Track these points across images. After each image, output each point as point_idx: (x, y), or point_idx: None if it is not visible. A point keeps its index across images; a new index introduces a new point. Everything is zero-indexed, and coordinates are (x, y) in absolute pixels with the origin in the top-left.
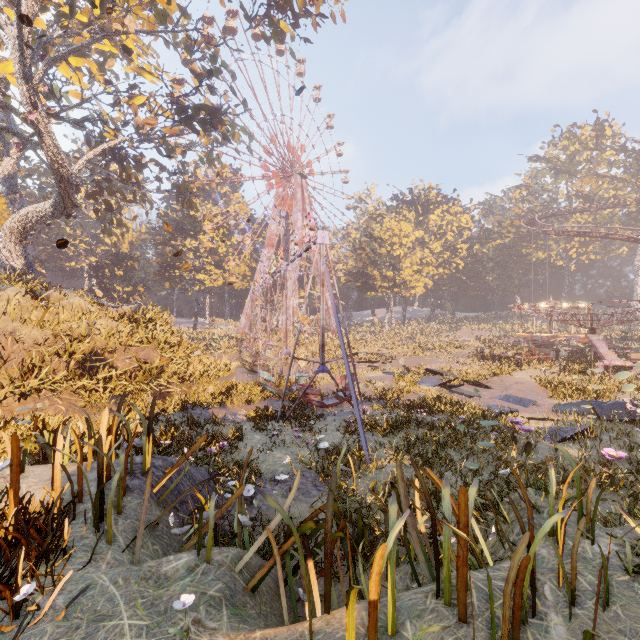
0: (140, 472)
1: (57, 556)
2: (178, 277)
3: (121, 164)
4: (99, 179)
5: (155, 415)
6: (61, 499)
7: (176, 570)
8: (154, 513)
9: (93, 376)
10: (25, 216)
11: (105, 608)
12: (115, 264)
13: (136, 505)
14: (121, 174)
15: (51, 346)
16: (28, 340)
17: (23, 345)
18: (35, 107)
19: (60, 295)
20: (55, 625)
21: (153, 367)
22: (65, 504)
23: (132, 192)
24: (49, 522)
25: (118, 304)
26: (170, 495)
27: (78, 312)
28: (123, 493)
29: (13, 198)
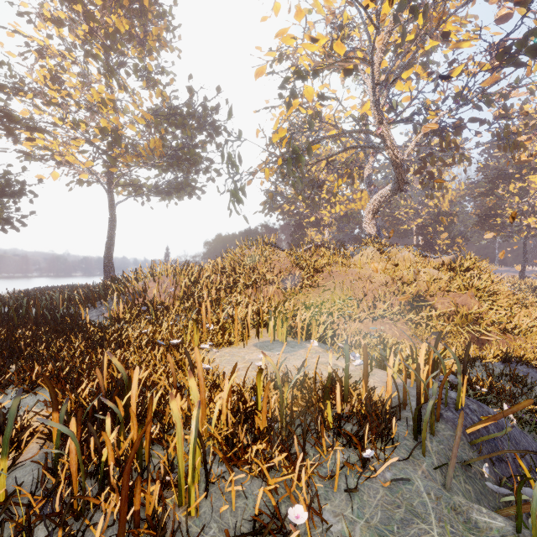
0: (453, 407)
1: (387, 441)
2: (499, 225)
3: (440, 136)
4: (423, 156)
5: (471, 359)
6: (391, 401)
7: (488, 527)
8: (466, 453)
9: (417, 313)
10: (376, 199)
11: (419, 508)
12: (436, 222)
13: (449, 435)
14: (441, 145)
15: (390, 287)
16: (377, 282)
17: (374, 285)
18: (381, 123)
19: (396, 251)
20: (384, 491)
21: (470, 313)
22: (394, 405)
23: (450, 156)
24: (383, 414)
25: (438, 255)
26: (485, 444)
27: (407, 263)
28: (437, 419)
29: (370, 189)
